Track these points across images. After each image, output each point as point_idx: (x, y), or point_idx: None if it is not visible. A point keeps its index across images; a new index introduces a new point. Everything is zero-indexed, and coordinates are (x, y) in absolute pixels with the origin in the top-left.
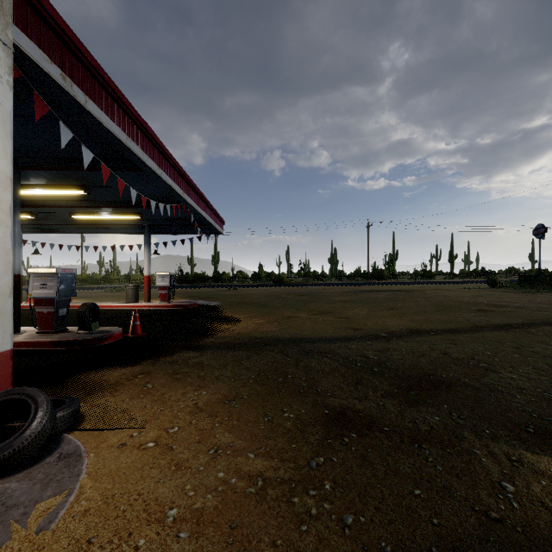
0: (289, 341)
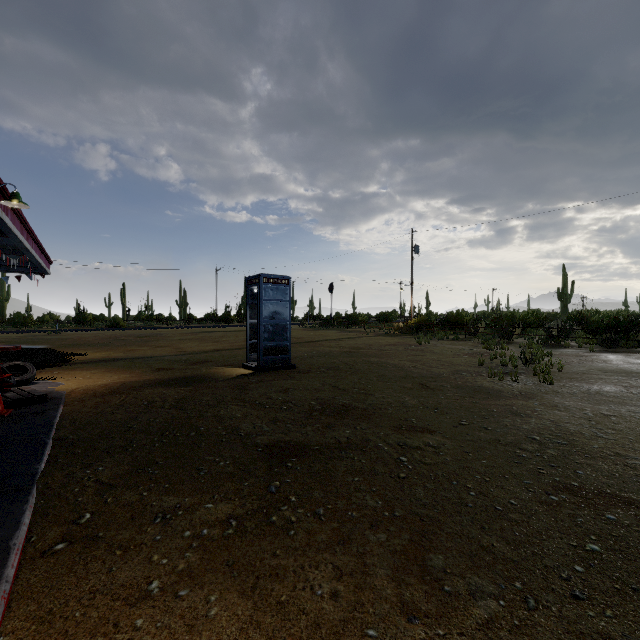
0: (135, 358)
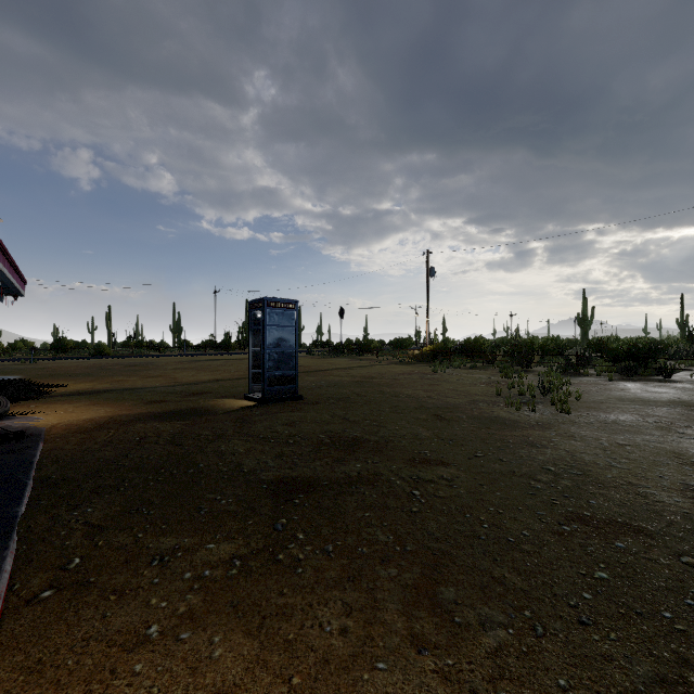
0: (124, 390)
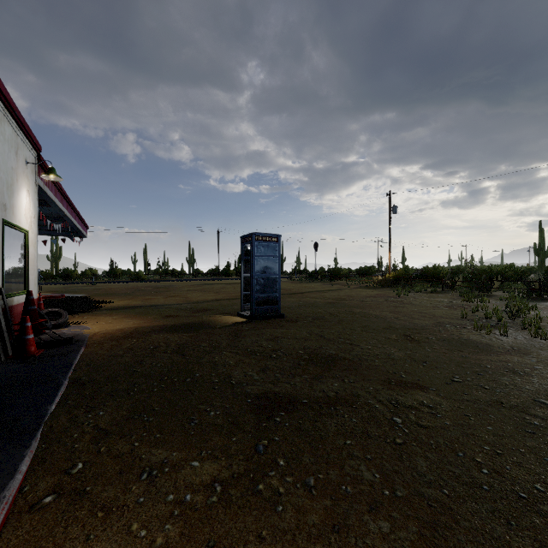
0: (150, 306)
